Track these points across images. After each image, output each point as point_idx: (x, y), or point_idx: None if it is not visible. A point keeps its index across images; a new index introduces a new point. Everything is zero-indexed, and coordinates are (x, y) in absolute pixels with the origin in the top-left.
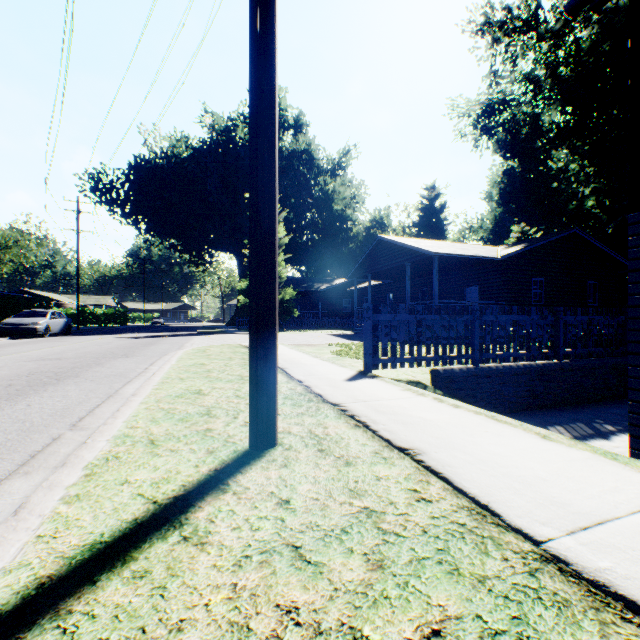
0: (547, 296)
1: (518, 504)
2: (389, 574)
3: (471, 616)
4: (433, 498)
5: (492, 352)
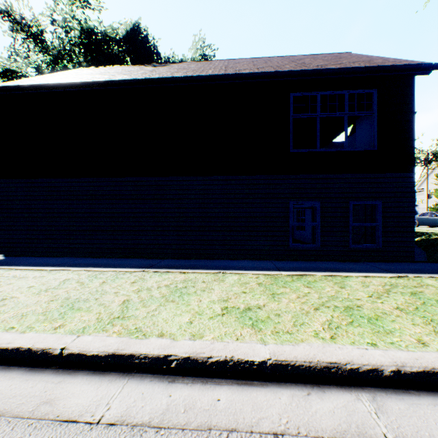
0: None
1: None
2: None
3: None
4: None
5: None
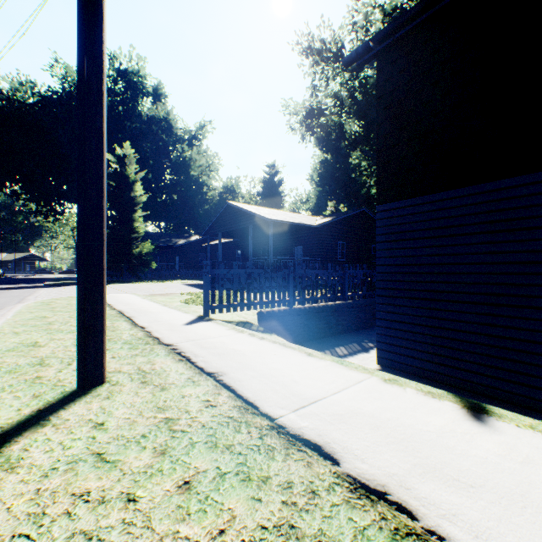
0: (347, 255)
1: (273, 399)
2: (168, 456)
3: (213, 468)
4: (219, 404)
5: (302, 297)
